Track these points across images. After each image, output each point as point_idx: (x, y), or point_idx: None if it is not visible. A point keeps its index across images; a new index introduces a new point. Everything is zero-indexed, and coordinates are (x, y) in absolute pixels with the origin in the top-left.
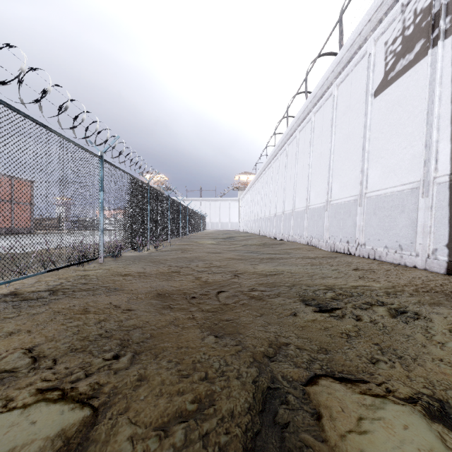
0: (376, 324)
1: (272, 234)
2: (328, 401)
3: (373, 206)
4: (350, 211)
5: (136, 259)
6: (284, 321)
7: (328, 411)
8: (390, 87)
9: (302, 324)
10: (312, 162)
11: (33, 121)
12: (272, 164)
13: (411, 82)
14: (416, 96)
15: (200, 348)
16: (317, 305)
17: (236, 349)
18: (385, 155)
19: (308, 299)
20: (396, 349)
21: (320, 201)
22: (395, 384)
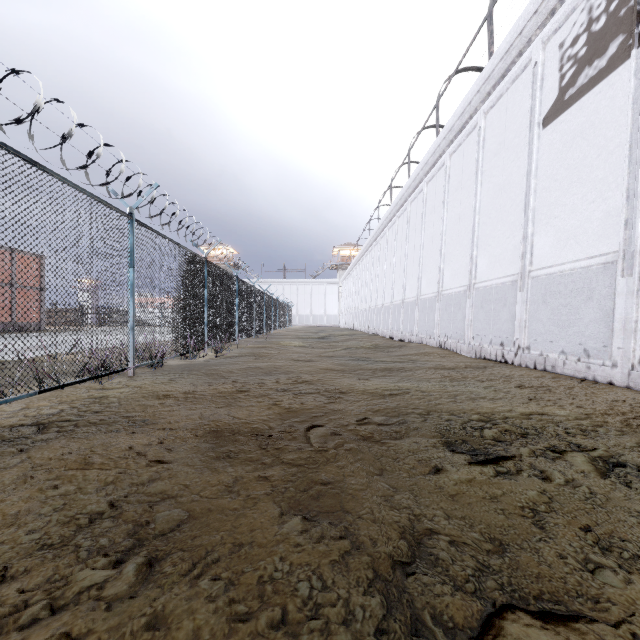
0: (576, 488)
1: (388, 332)
2: None
3: (541, 291)
4: (506, 298)
5: (185, 370)
6: (421, 483)
7: None
8: (569, 110)
9: (452, 489)
10: (447, 226)
11: (14, 153)
12: (386, 230)
13: (602, 102)
14: (611, 122)
15: (274, 546)
16: (471, 451)
17: (340, 549)
18: (561, 213)
19: (455, 440)
20: (625, 540)
21: (459, 284)
22: None
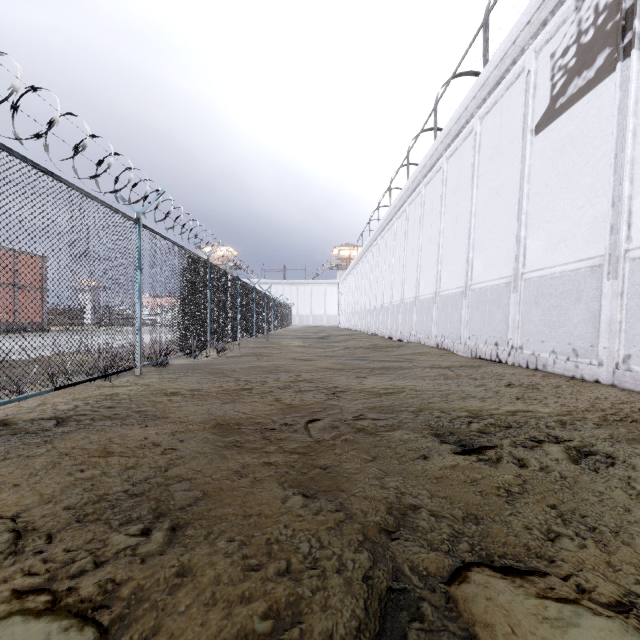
0: (549, 473)
1: (387, 332)
2: (488, 614)
3: (534, 292)
4: (500, 299)
5: (190, 369)
6: (410, 469)
7: (489, 634)
8: (560, 119)
9: (437, 473)
10: (444, 228)
11: (33, 165)
12: (386, 232)
13: (590, 112)
14: (598, 131)
15: (279, 517)
16: (458, 442)
17: (336, 519)
18: (552, 217)
19: (443, 432)
20: (585, 515)
21: (455, 285)
22: (591, 578)
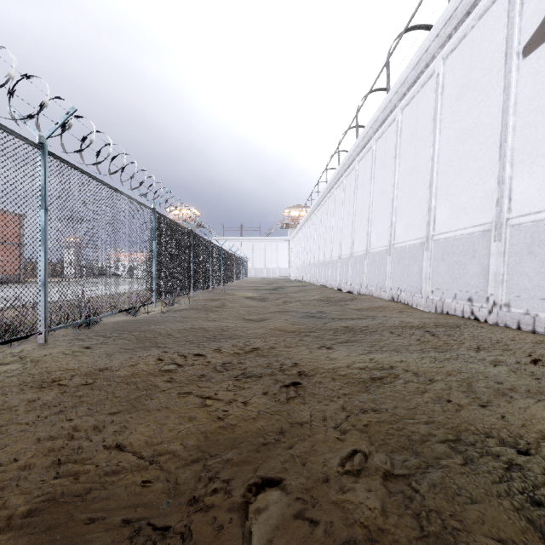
0: None
1: (336, 284)
2: None
3: (526, 240)
4: (474, 250)
5: (117, 332)
6: None
7: None
8: None
9: None
10: (398, 180)
11: None
12: (334, 190)
13: None
14: None
15: None
16: None
17: None
18: None
19: None
20: None
21: (413, 236)
22: None
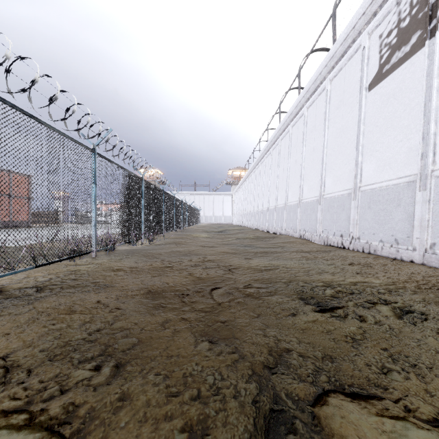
0: (381, 326)
1: (265, 228)
2: (343, 428)
3: (367, 200)
4: (344, 205)
5: (130, 253)
6: (283, 323)
7: None
8: (385, 80)
9: (302, 326)
10: (305, 156)
11: (21, 111)
12: (265, 158)
13: (407, 75)
14: (412, 88)
15: (192, 357)
16: (316, 304)
17: (232, 359)
18: (380, 148)
19: (306, 296)
20: (408, 355)
21: (313, 195)
22: (414, 401)
